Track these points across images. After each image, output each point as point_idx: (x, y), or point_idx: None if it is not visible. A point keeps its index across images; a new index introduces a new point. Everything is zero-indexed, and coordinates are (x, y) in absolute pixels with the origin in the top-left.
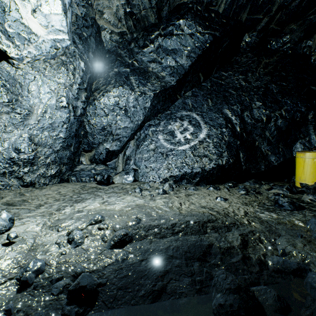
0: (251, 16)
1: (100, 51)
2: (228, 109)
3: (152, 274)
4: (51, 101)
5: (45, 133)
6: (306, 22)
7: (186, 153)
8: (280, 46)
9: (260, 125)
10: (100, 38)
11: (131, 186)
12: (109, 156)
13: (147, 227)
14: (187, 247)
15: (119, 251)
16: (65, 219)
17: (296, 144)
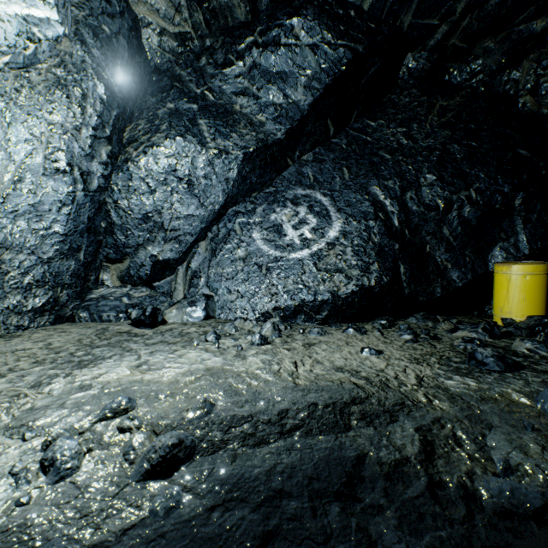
0: (418, 20)
1: (140, 67)
2: (379, 186)
3: (236, 546)
4: (33, 158)
5: (20, 224)
6: (512, 36)
7: (305, 266)
8: (466, 78)
9: (435, 216)
10: (139, 42)
11: (198, 329)
12: (158, 270)
13: (228, 423)
14: (312, 466)
15: (160, 486)
16: (46, 409)
17: (495, 251)
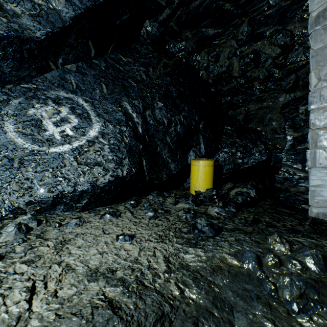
0: None
1: None
2: (129, 103)
3: None
4: None
5: None
6: (199, 33)
7: (65, 159)
8: (177, 50)
9: (162, 129)
10: None
11: None
12: None
13: None
14: None
15: None
16: None
17: (191, 152)
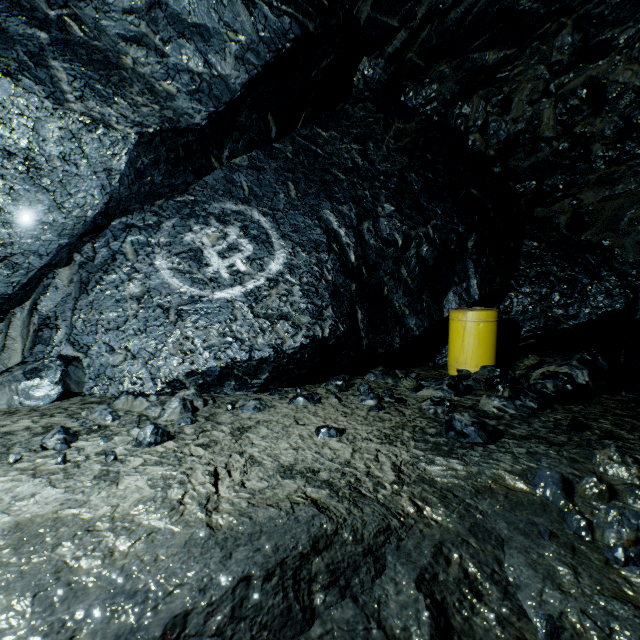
0: (377, 15)
1: None
2: (333, 210)
3: None
4: None
5: None
6: (466, 64)
7: (236, 310)
8: (421, 102)
9: (393, 253)
10: None
11: (36, 423)
12: None
13: None
14: None
15: None
16: None
17: (449, 296)
